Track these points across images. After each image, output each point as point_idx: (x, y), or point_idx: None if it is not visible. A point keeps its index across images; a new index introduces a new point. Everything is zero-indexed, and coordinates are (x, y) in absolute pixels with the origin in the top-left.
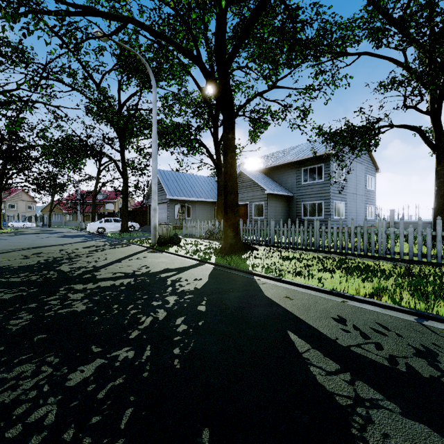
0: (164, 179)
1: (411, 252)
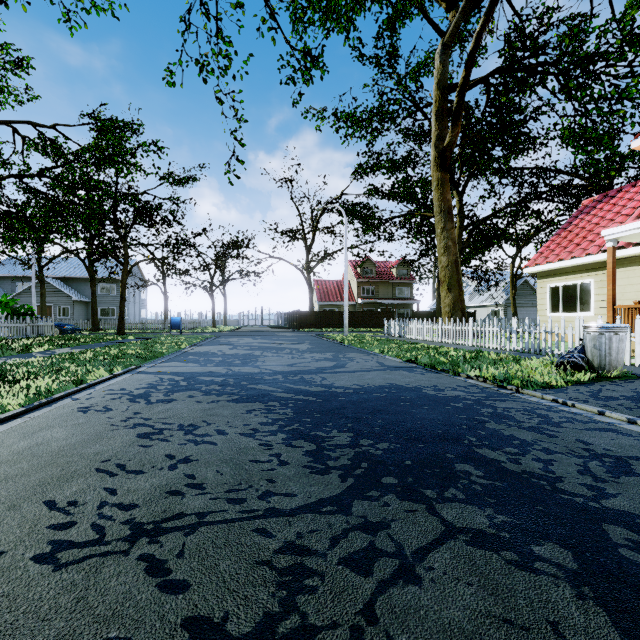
0: None
1: (154, 328)
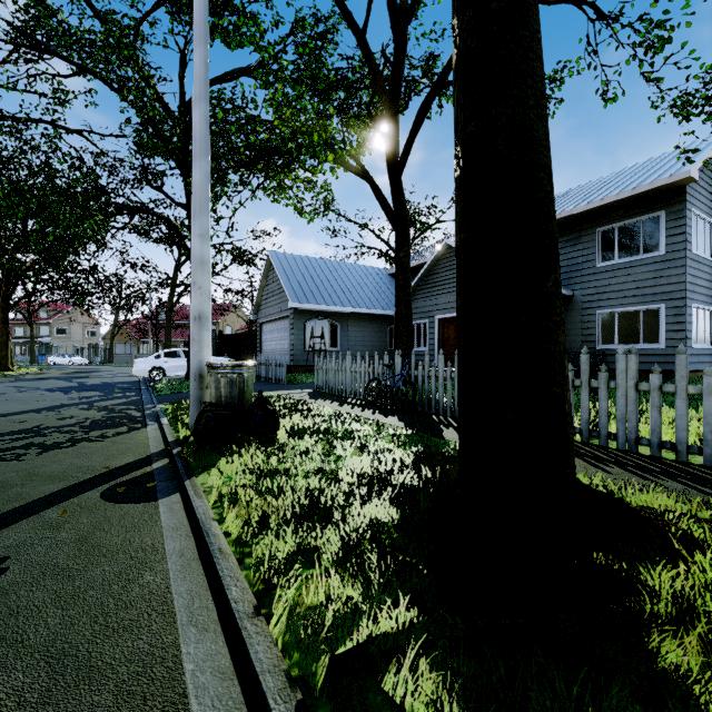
0: (284, 269)
1: None
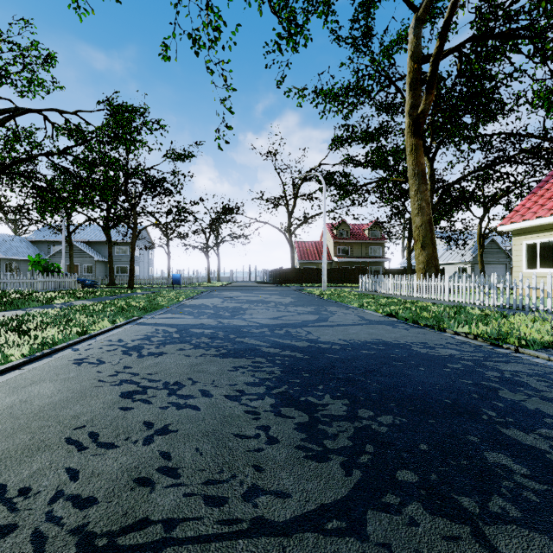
0: None
1: (159, 283)
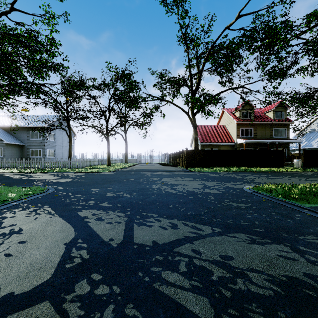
0: None
1: (49, 166)
